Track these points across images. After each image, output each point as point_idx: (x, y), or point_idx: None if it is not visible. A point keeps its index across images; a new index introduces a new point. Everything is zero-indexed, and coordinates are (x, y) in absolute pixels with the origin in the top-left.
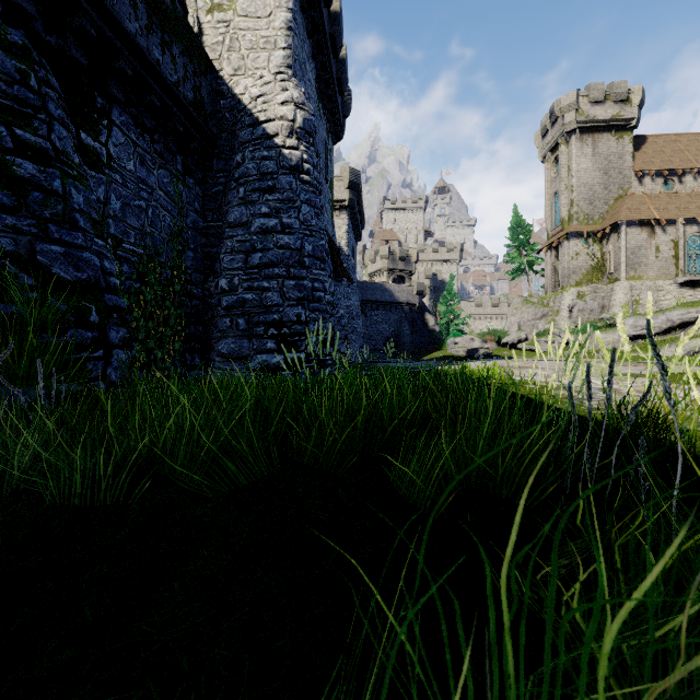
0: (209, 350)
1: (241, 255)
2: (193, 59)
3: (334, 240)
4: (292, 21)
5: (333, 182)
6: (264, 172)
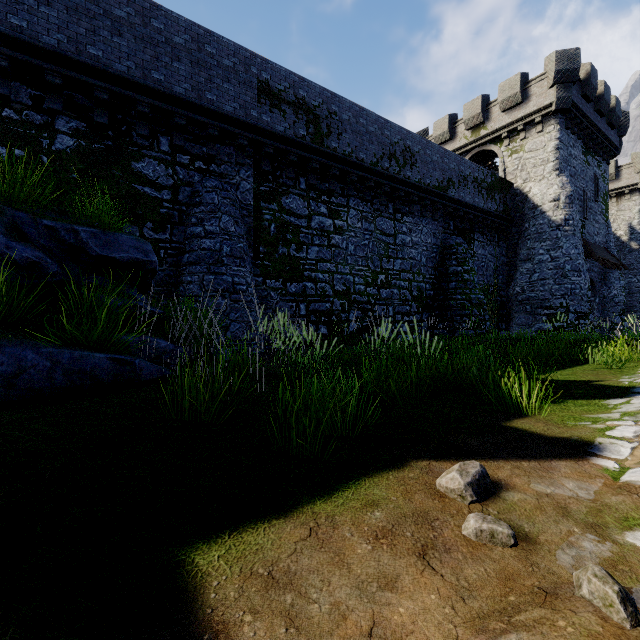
0: (509, 321)
1: (527, 275)
2: (502, 191)
3: (608, 237)
4: (558, 144)
5: (607, 192)
6: (540, 232)
